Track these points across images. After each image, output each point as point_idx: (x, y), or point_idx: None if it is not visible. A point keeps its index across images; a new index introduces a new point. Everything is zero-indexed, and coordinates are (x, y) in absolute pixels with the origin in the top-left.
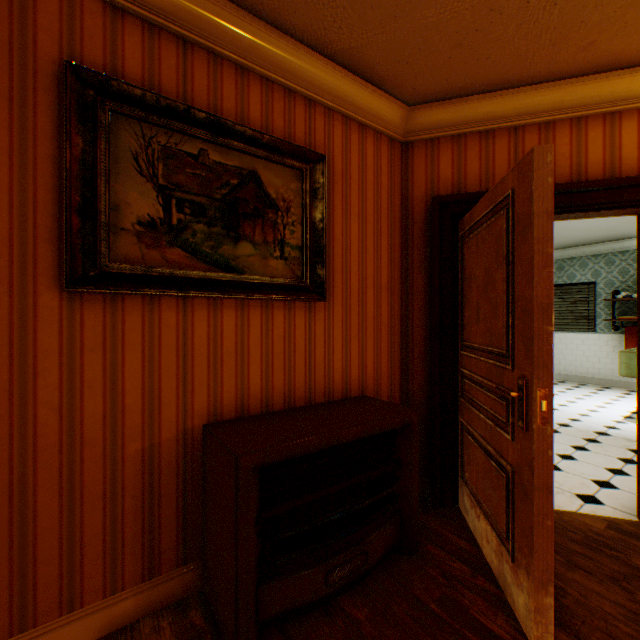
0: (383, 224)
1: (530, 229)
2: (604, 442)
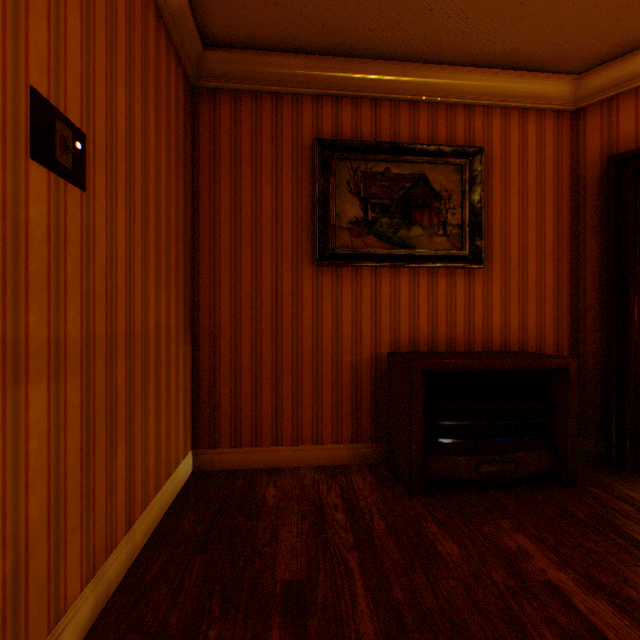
0: (547, 194)
1: None
2: None
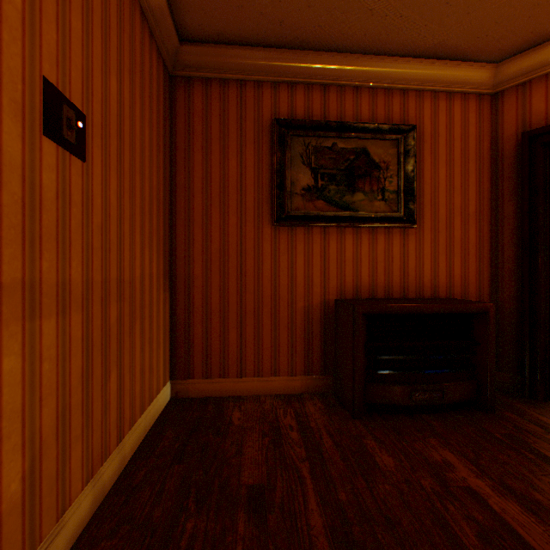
0: (470, 165)
1: None
2: None
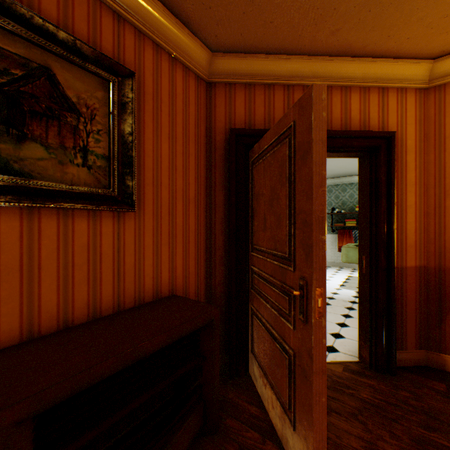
0: (191, 147)
1: (310, 154)
2: (333, 304)
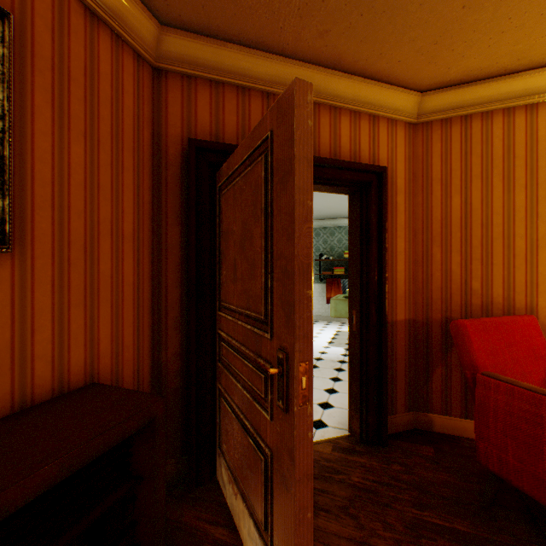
0: (127, 157)
1: (292, 175)
2: (321, 366)
